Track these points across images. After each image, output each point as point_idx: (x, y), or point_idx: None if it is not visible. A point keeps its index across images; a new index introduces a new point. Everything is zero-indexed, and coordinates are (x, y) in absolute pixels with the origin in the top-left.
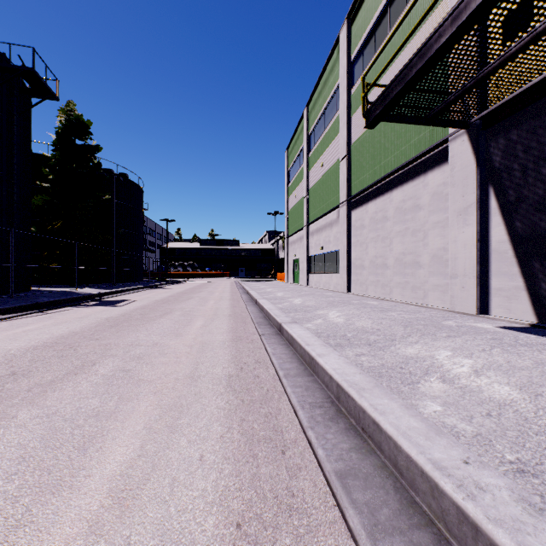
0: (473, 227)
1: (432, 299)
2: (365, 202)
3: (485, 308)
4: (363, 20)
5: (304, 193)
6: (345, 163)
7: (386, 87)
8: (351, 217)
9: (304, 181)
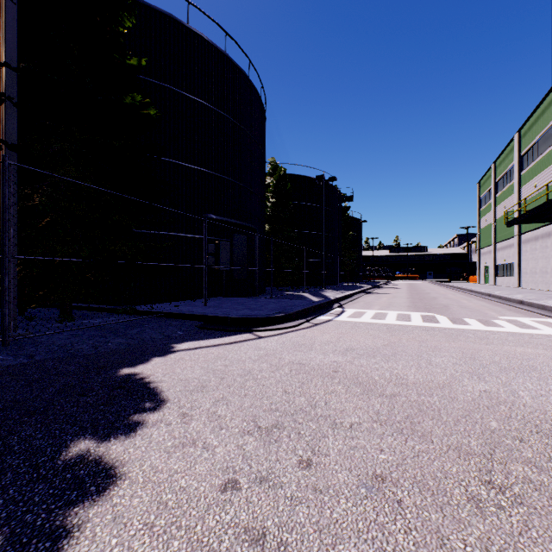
0: None
1: (550, 287)
2: (527, 238)
3: None
4: (526, 139)
5: (492, 221)
6: (516, 213)
7: (509, 220)
8: (521, 245)
9: (492, 213)
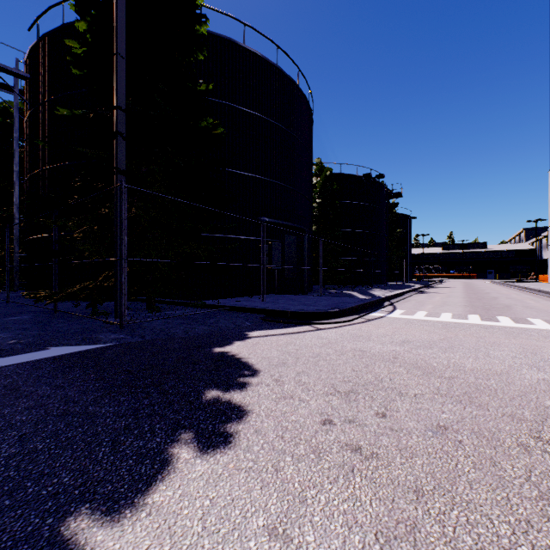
0: None
1: None
2: None
3: None
4: None
5: None
6: None
7: None
8: None
9: None
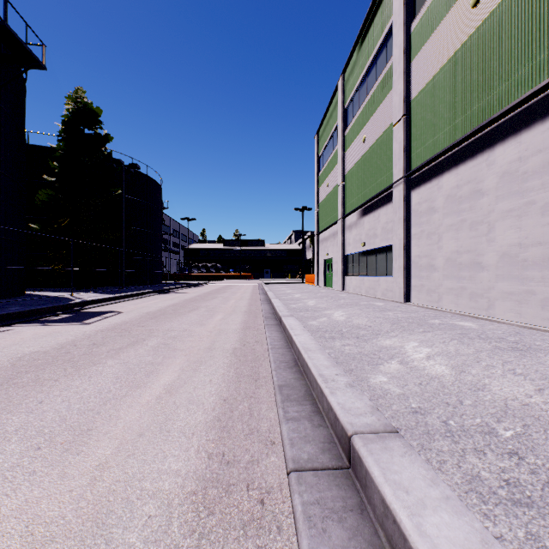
0: None
1: None
2: (436, 175)
3: None
4: None
5: (340, 179)
6: (401, 127)
7: None
8: (411, 200)
9: (340, 164)
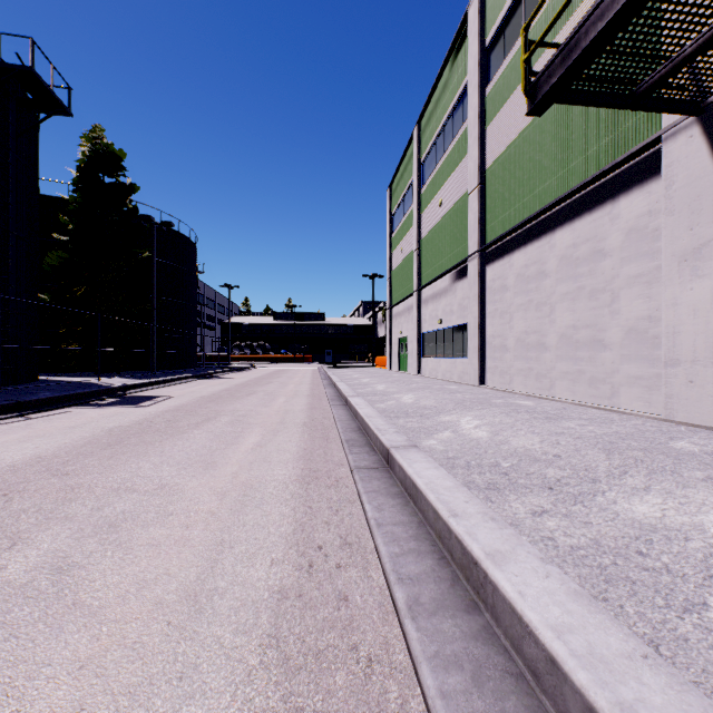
0: None
1: (626, 398)
2: (508, 252)
3: None
4: None
5: (415, 245)
6: (476, 196)
7: (572, 31)
8: (486, 276)
9: (415, 228)
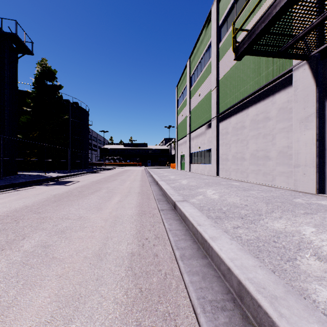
0: (313, 130)
1: (278, 181)
2: (229, 117)
3: (322, 189)
4: None
5: (188, 113)
6: (215, 92)
7: (252, 26)
8: (219, 127)
9: (188, 105)
